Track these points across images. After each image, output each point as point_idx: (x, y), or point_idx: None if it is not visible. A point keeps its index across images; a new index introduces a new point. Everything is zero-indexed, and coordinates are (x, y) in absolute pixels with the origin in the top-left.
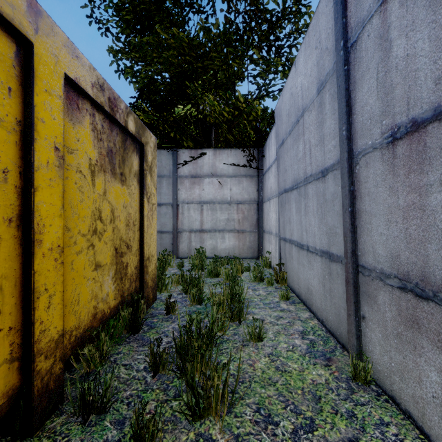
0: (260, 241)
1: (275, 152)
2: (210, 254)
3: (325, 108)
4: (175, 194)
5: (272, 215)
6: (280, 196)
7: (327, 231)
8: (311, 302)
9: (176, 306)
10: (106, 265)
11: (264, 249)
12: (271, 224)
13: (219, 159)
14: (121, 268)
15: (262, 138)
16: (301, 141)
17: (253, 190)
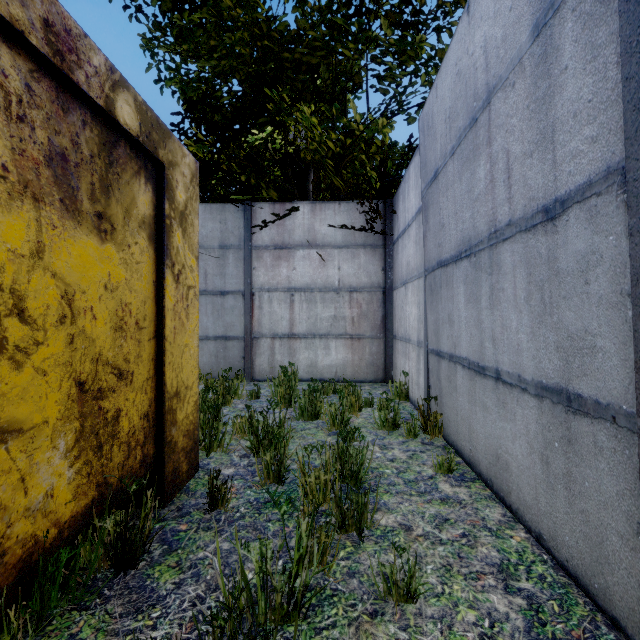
0: (388, 353)
1: (418, 200)
2: (305, 374)
3: (561, 58)
4: (249, 276)
5: (410, 310)
6: (429, 275)
7: (562, 342)
8: (504, 486)
9: (233, 488)
10: (42, 425)
11: (394, 367)
12: (409, 326)
13: (320, 218)
14: (97, 425)
15: (392, 182)
16: (483, 158)
17: (377, 269)
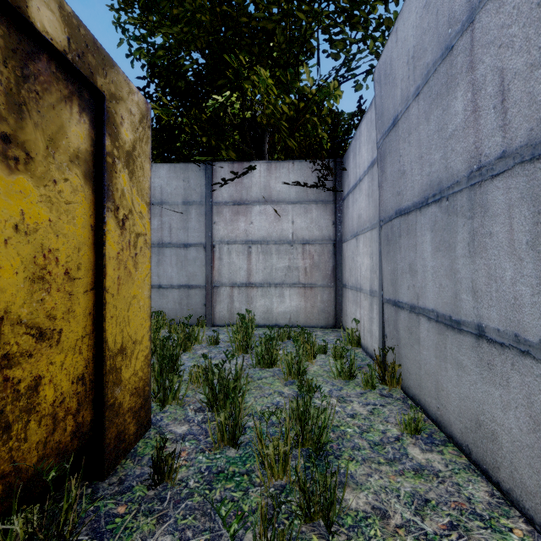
0: (338, 301)
1: (370, 154)
2: (261, 320)
3: None
4: (209, 229)
5: (362, 261)
6: (386, 225)
7: None
8: (489, 459)
9: (183, 453)
10: None
11: (344, 314)
12: (361, 275)
13: (275, 176)
14: (2, 401)
15: (343, 141)
16: (461, 88)
17: (328, 223)
